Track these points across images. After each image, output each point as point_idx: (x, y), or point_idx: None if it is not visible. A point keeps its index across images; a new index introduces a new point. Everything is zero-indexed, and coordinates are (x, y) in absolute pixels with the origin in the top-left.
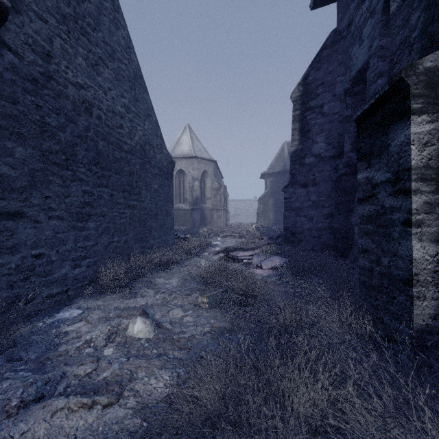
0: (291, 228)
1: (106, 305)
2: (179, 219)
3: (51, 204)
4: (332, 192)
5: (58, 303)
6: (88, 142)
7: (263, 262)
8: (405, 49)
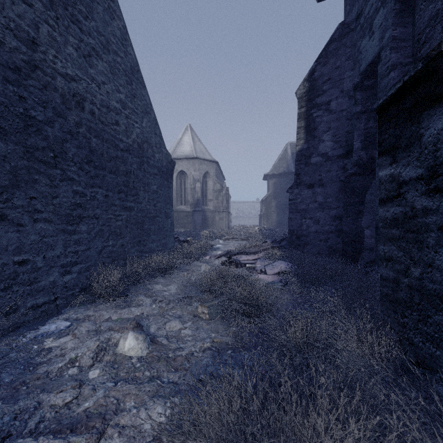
0: (296, 231)
1: (97, 316)
2: (180, 221)
3: (36, 205)
4: (339, 193)
5: (45, 314)
6: (79, 139)
7: (267, 267)
8: (437, 24)
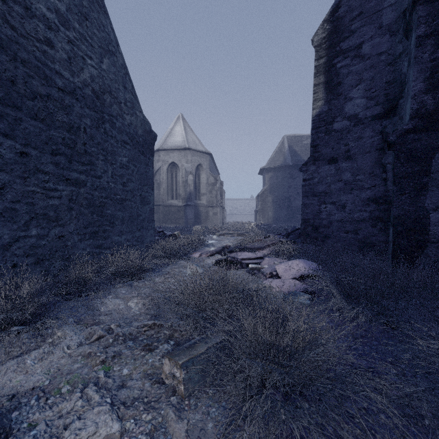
0: (312, 220)
1: None
2: (171, 217)
3: None
4: (376, 167)
5: None
6: None
7: (280, 268)
8: None
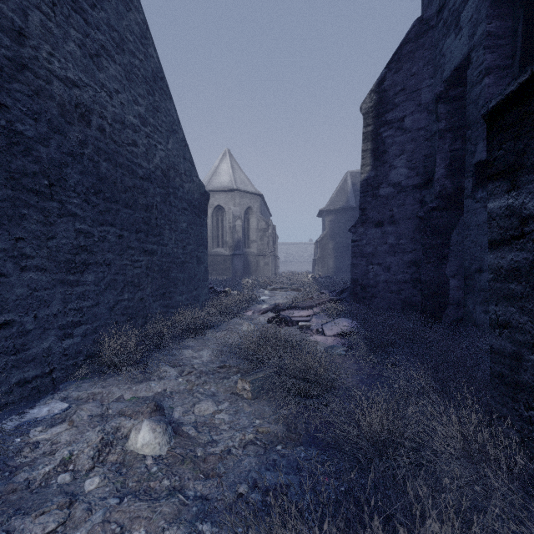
0: (361, 280)
1: (105, 394)
2: (217, 267)
3: (24, 248)
4: (416, 233)
5: (37, 391)
6: (84, 162)
7: (325, 326)
8: None
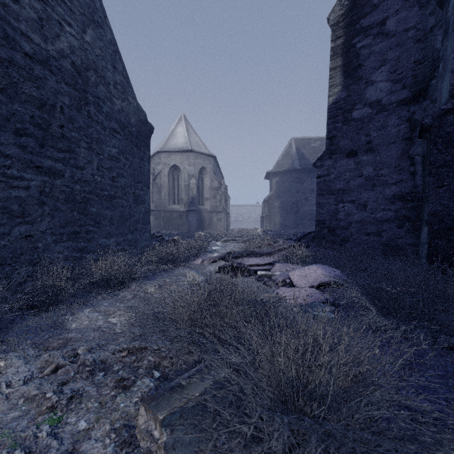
0: (328, 222)
1: None
2: (173, 223)
3: None
4: (402, 159)
5: None
6: None
7: (294, 275)
8: None
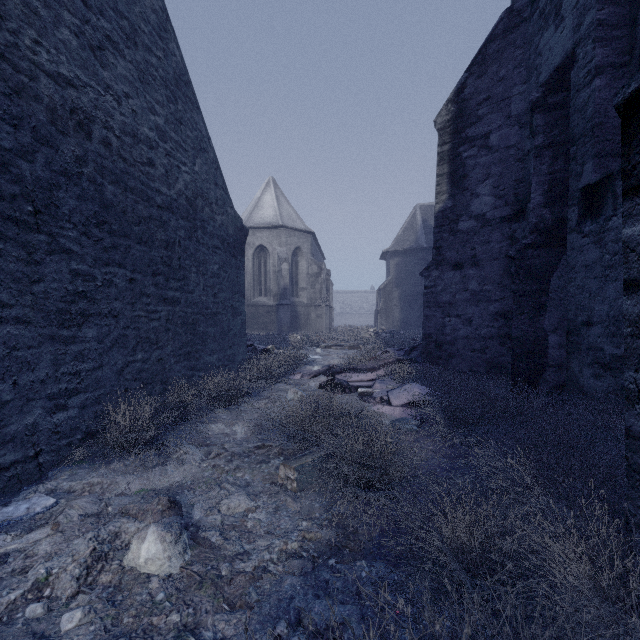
0: (435, 336)
1: (106, 484)
2: (259, 320)
3: None
4: (504, 277)
5: (16, 481)
6: (82, 184)
7: (391, 393)
8: None
